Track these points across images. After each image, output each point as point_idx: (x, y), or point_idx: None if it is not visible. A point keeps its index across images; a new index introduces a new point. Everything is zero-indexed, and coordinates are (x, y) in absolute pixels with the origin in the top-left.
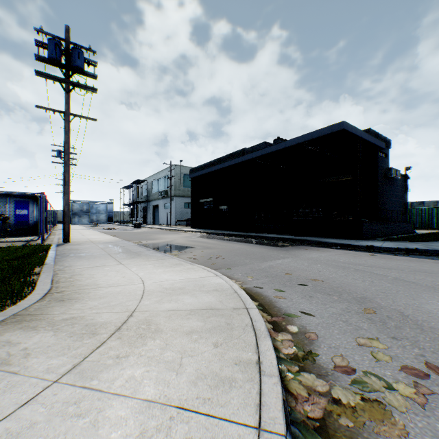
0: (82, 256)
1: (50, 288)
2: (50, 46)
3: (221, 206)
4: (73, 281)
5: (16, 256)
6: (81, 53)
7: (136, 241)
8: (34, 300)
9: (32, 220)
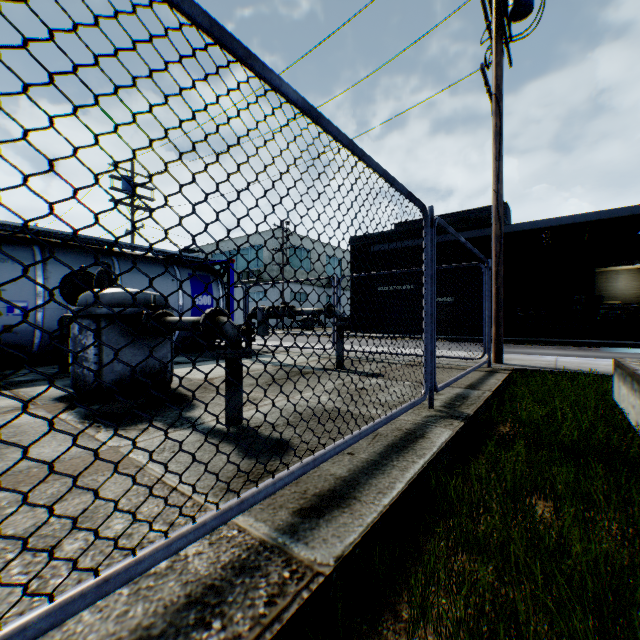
0: None
1: None
2: None
3: (439, 298)
4: None
5: None
6: None
7: None
8: None
9: None
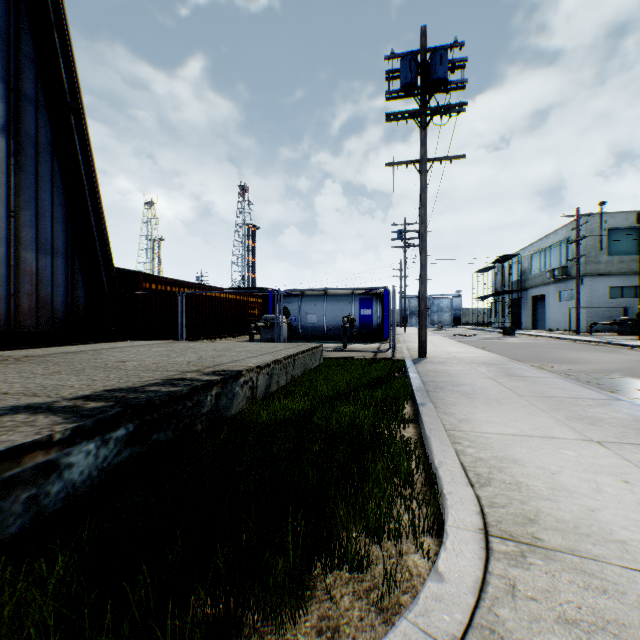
0: (470, 394)
1: (476, 503)
2: (402, 68)
3: None
4: (518, 489)
5: (372, 378)
6: (444, 54)
7: (531, 362)
8: (469, 558)
9: (375, 322)
